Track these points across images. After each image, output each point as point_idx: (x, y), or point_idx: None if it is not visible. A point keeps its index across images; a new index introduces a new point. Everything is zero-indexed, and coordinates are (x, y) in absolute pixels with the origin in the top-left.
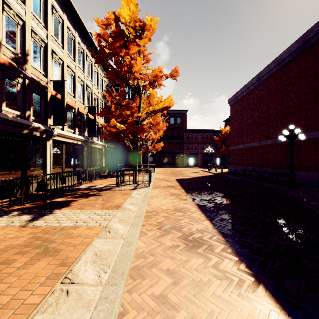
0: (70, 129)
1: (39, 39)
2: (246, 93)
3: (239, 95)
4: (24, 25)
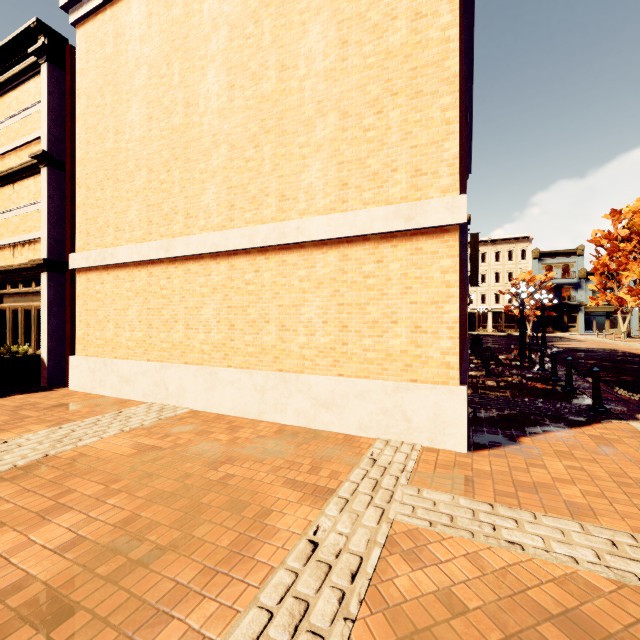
0: None
1: None
2: (464, 27)
3: None
4: None
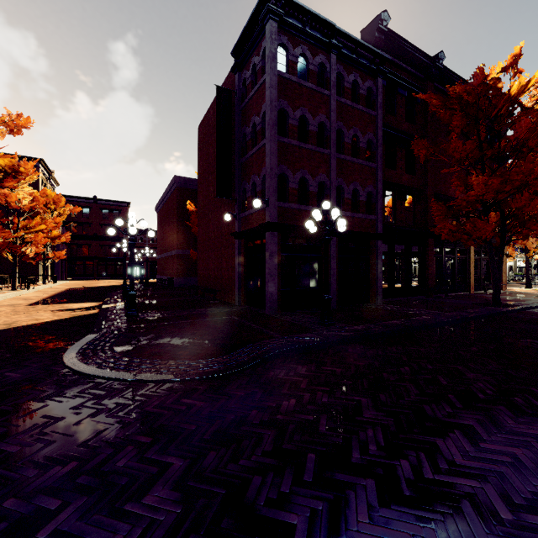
0: None
1: None
2: (162, 207)
3: (159, 207)
4: None
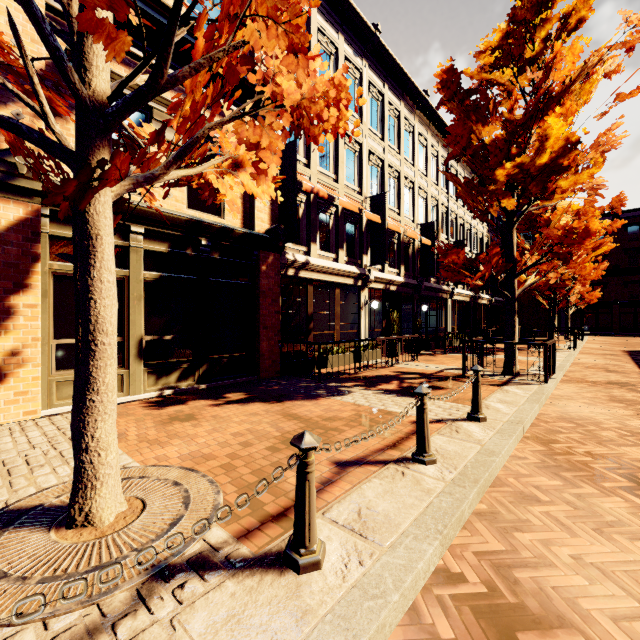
0: (460, 286)
1: (444, 207)
2: None
3: None
4: (437, 204)
